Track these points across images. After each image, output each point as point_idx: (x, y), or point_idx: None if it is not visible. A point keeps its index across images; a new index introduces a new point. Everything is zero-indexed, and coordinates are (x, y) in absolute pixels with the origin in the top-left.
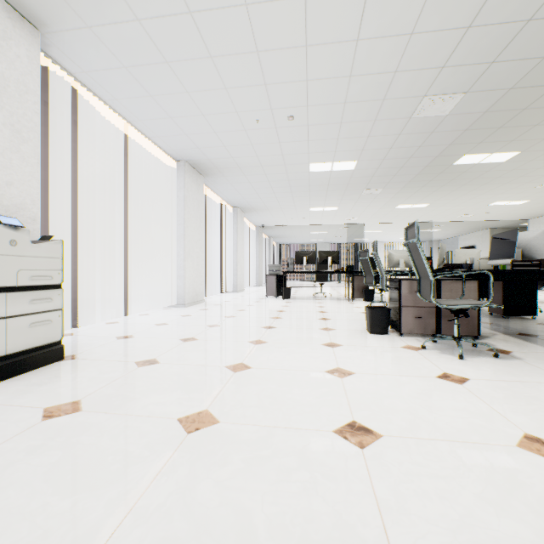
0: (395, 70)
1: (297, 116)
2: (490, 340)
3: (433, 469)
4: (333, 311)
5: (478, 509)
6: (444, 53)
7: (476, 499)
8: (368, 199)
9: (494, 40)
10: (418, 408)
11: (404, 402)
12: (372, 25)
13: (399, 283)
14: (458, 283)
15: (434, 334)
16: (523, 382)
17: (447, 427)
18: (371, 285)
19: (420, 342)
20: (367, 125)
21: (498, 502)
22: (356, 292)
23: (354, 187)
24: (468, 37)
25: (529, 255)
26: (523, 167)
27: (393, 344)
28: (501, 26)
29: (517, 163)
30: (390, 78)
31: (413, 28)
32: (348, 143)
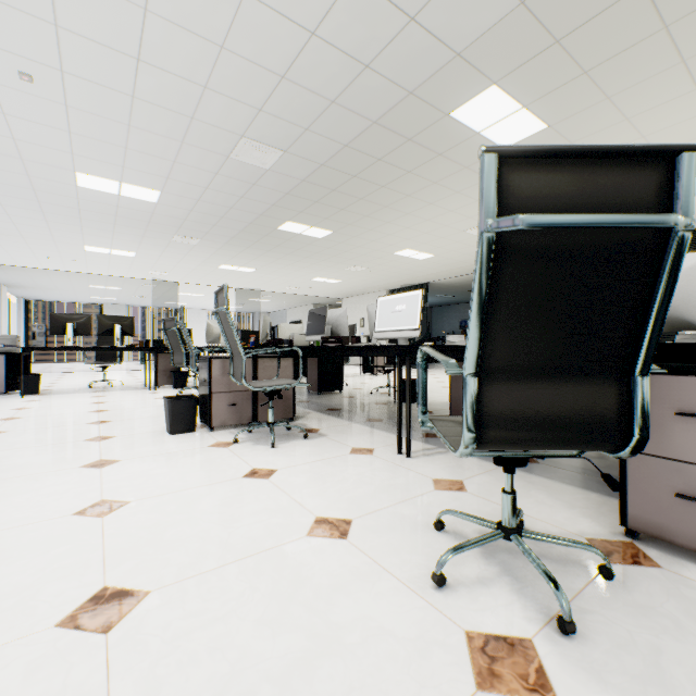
0: (205, 85)
1: (40, 78)
2: (305, 420)
3: (213, 611)
4: (120, 408)
5: (256, 640)
6: (261, 93)
7: (256, 627)
8: (182, 249)
9: (307, 106)
10: (212, 527)
11: (195, 525)
12: (168, 0)
13: (211, 363)
14: (276, 361)
15: (252, 422)
16: (324, 459)
17: (242, 540)
18: (181, 366)
19: (234, 436)
20: (172, 145)
21: (278, 618)
22: (163, 377)
23: (161, 228)
24: (284, 89)
25: (337, 332)
26: (336, 248)
27: (199, 444)
28: (311, 94)
29: (331, 242)
30: (200, 93)
31: (224, 41)
32: (144, 160)
